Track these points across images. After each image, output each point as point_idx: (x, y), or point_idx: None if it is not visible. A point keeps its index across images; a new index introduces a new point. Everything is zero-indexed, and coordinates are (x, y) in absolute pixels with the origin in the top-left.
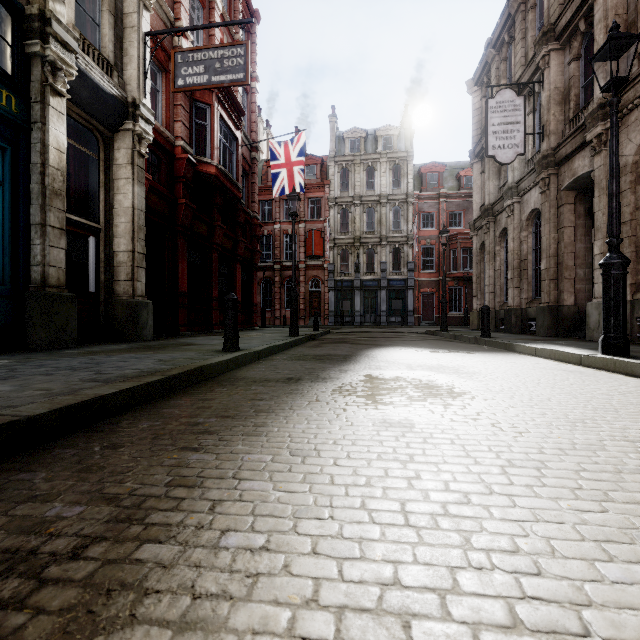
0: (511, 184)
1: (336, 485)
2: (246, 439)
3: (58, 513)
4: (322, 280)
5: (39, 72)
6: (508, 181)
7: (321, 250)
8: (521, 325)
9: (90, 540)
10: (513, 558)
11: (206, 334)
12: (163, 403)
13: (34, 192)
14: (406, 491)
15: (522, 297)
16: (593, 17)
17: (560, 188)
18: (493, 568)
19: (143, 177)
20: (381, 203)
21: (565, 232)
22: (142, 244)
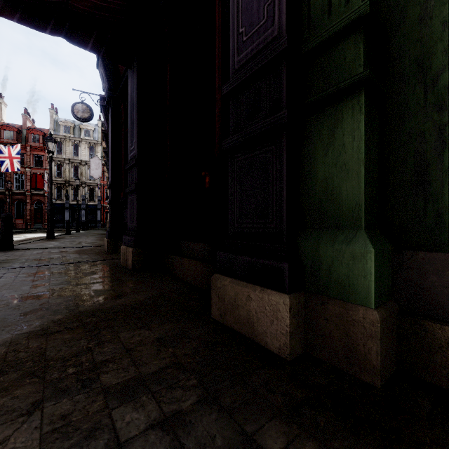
0: None
1: None
2: None
3: None
4: (44, 202)
5: None
6: None
7: (43, 185)
8: None
9: None
10: None
11: None
12: None
13: None
14: None
15: None
16: None
17: None
18: None
19: None
20: (82, 164)
21: None
22: None
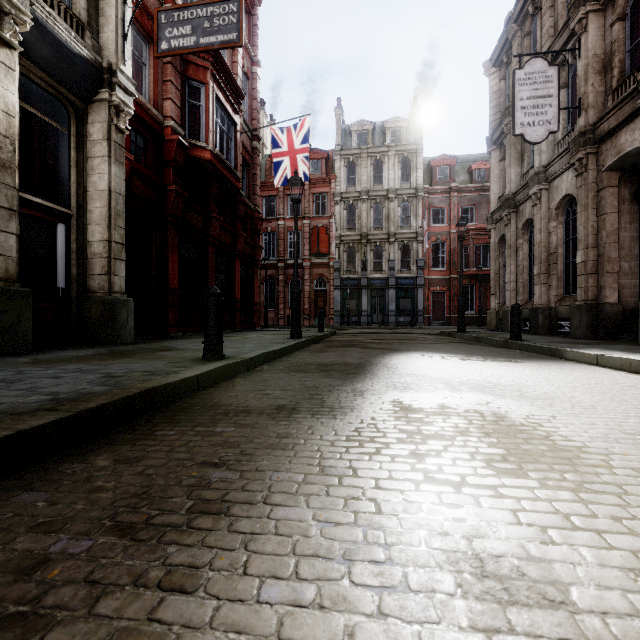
0: (538, 169)
1: None
2: None
3: None
4: (327, 278)
5: None
6: (534, 166)
7: (326, 247)
8: (549, 326)
9: None
10: None
11: (200, 336)
12: (43, 470)
13: None
14: None
15: (551, 294)
16: None
17: (600, 169)
18: None
19: (122, 156)
20: (389, 198)
21: (607, 219)
22: (121, 233)
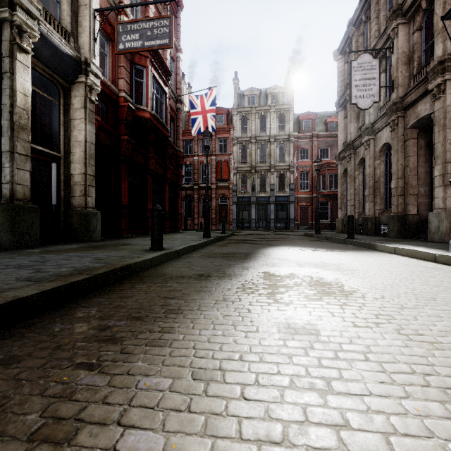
0: (368, 125)
1: (245, 442)
2: (148, 351)
3: None
4: (228, 197)
5: (8, 33)
6: (365, 123)
7: (227, 175)
8: (375, 229)
9: None
10: None
11: (142, 236)
12: (85, 301)
13: (4, 126)
14: None
15: (376, 209)
16: None
17: (406, 127)
18: None
19: (93, 118)
20: (270, 141)
21: (410, 160)
22: (92, 168)
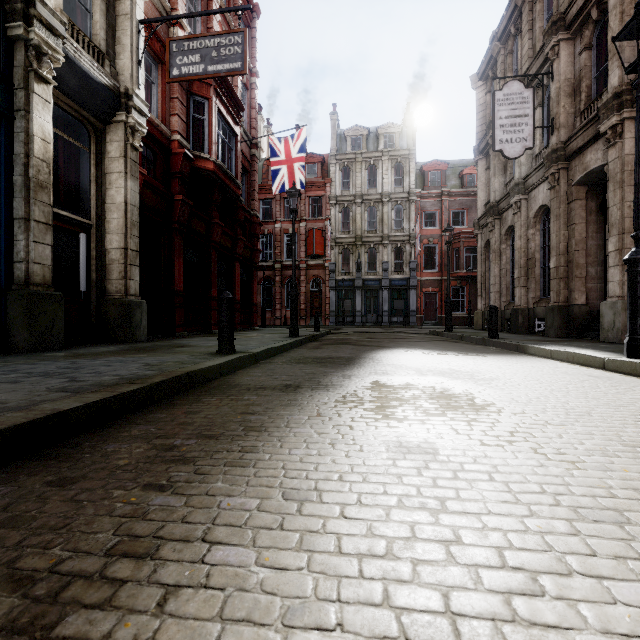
0: (518, 180)
1: (345, 555)
2: (229, 472)
3: None
4: (323, 280)
5: (22, 57)
6: (515, 177)
7: (322, 249)
8: (528, 325)
9: None
10: None
11: (204, 335)
12: (139, 417)
13: (17, 184)
14: (446, 568)
15: (529, 296)
16: (606, 4)
17: (570, 183)
18: None
19: (137, 171)
20: (383, 202)
21: (576, 229)
22: (135, 241)
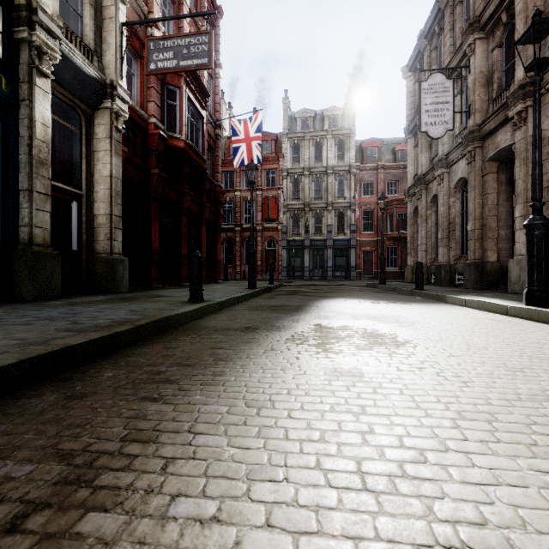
0: (441, 156)
1: (290, 440)
2: (204, 389)
3: (7, 473)
4: (276, 240)
5: (26, 56)
6: (438, 154)
7: (276, 214)
8: (450, 279)
9: (33, 507)
10: (483, 533)
11: (176, 287)
12: (130, 351)
13: (22, 162)
14: (361, 448)
15: (451, 255)
16: (514, 9)
17: (484, 159)
18: (463, 547)
19: (120, 149)
20: (327, 174)
21: (489, 198)
22: (119, 208)
